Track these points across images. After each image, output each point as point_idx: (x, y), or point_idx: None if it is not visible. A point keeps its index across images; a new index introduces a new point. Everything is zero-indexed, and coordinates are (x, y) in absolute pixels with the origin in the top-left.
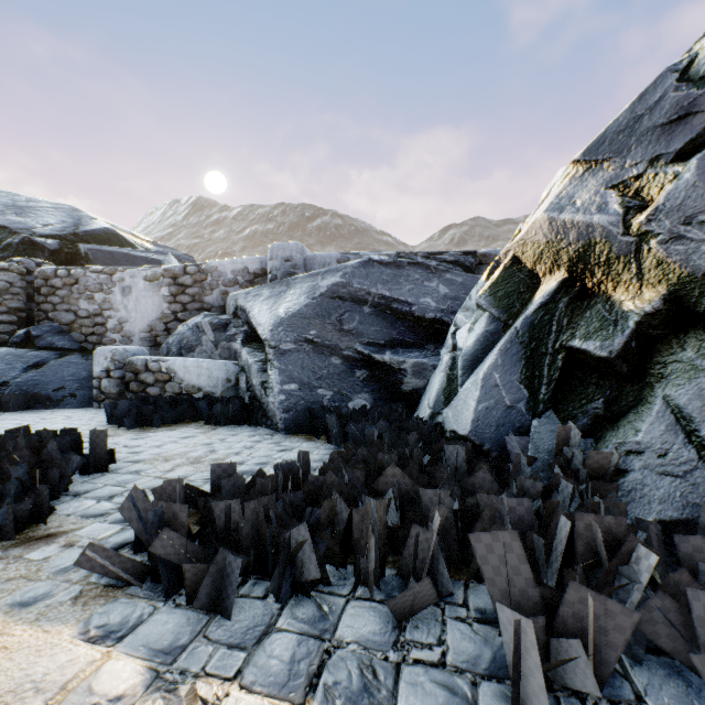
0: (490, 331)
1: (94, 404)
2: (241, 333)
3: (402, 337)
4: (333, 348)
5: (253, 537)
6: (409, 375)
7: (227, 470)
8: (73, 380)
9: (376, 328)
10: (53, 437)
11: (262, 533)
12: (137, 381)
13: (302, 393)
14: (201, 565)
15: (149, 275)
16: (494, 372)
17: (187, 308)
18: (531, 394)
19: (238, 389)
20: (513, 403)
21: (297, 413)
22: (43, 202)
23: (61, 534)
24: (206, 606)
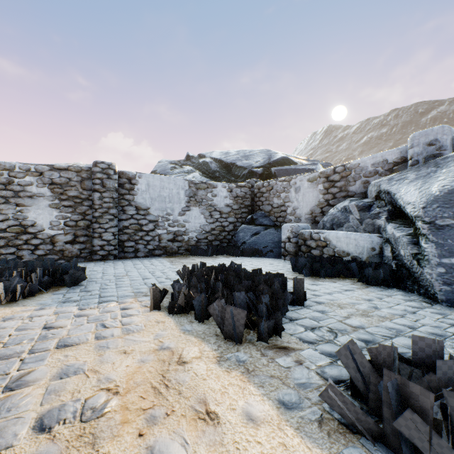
0: None
1: (281, 257)
2: (384, 211)
3: None
4: None
5: None
6: None
7: (430, 346)
8: (271, 242)
9: None
10: (273, 278)
11: None
12: (304, 245)
13: None
14: None
15: (310, 178)
16: None
17: (335, 197)
18: None
19: (381, 256)
20: None
21: None
22: (255, 151)
23: (291, 350)
24: None
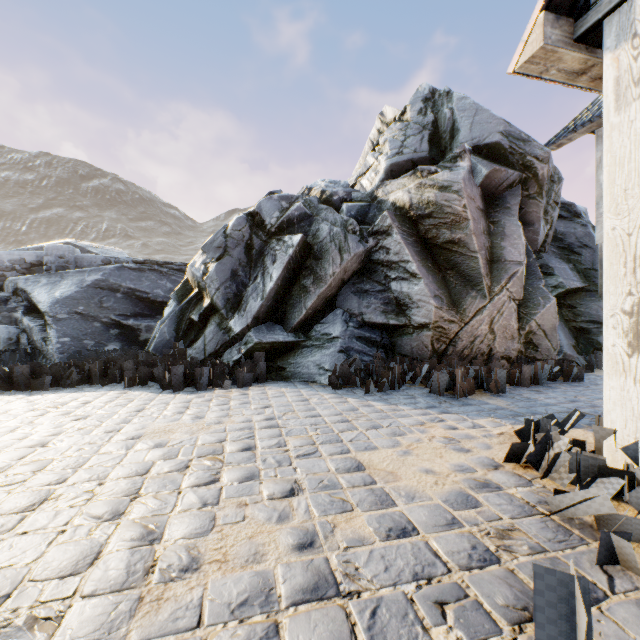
0: (174, 310)
1: None
2: (22, 306)
3: (143, 311)
4: (95, 317)
5: (54, 376)
6: (144, 331)
7: (37, 365)
8: None
9: (125, 306)
10: None
11: (58, 375)
12: None
13: (73, 343)
14: (37, 379)
15: None
16: (165, 327)
17: None
18: (177, 335)
19: (19, 344)
20: (170, 338)
21: (70, 354)
22: None
23: None
24: (40, 388)
